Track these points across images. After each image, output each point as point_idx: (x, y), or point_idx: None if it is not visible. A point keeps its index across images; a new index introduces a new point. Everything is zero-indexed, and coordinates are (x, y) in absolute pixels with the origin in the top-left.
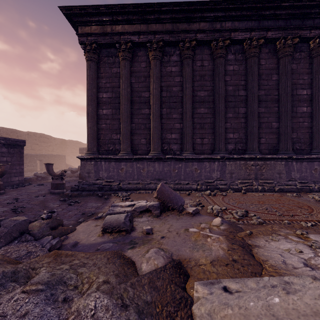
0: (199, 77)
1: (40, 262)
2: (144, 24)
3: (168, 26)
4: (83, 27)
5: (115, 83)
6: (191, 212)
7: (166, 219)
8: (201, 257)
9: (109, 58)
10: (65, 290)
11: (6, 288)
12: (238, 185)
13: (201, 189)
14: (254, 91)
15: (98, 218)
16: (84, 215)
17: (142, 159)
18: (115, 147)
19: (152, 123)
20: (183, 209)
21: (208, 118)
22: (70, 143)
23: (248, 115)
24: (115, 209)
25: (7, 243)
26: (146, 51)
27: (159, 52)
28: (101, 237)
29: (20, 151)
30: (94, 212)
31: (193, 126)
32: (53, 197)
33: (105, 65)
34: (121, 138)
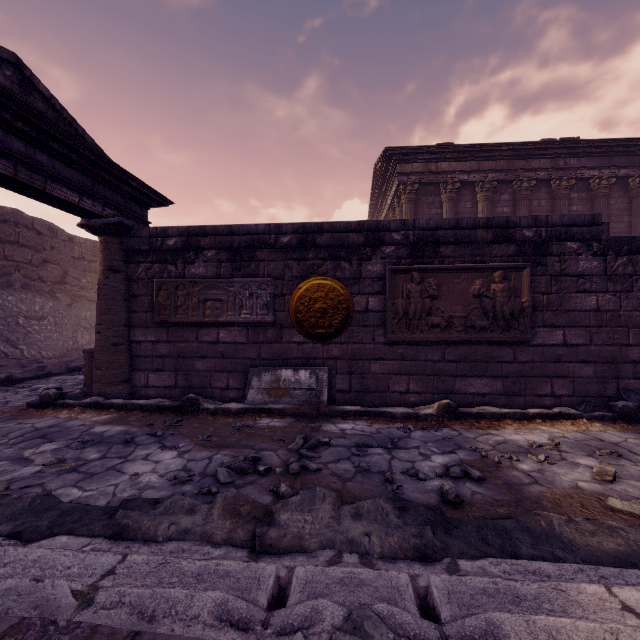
0: None
1: None
2: (475, 161)
3: (502, 163)
4: (403, 164)
5: None
6: None
7: None
8: None
9: (427, 198)
10: None
11: None
12: None
13: None
14: None
15: None
16: None
17: None
18: None
19: None
20: None
21: None
22: None
23: None
24: None
25: None
26: (472, 189)
27: (492, 193)
28: None
29: None
30: None
31: None
32: None
33: (422, 205)
34: None
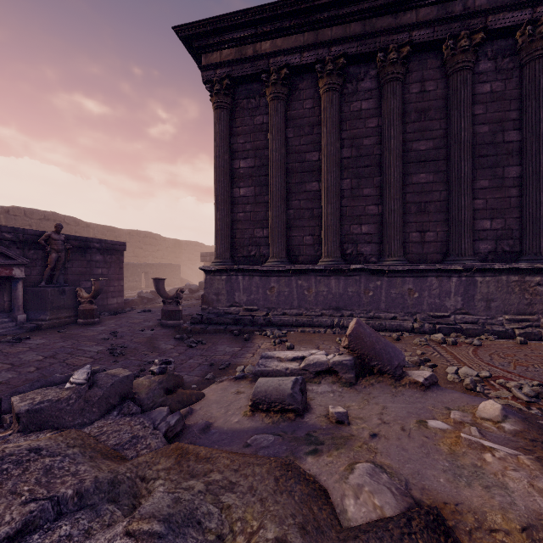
0: (417, 114)
1: (153, 465)
2: (311, 31)
3: (354, 27)
4: (209, 54)
5: (260, 141)
6: (422, 382)
7: (369, 392)
8: (486, 506)
9: (249, 101)
10: (201, 540)
11: (100, 516)
12: (505, 325)
13: (422, 329)
14: (541, 129)
15: (239, 378)
16: (214, 367)
17: (307, 271)
18: (259, 251)
19: (324, 206)
20: (402, 374)
21: (435, 191)
22: (187, 245)
23: (526, 180)
24: (269, 364)
25: (102, 415)
26: (314, 80)
27: (338, 78)
28: (249, 418)
29: (120, 259)
30: (229, 363)
31: (404, 208)
32: (165, 332)
33: (243, 113)
34: (270, 236)
